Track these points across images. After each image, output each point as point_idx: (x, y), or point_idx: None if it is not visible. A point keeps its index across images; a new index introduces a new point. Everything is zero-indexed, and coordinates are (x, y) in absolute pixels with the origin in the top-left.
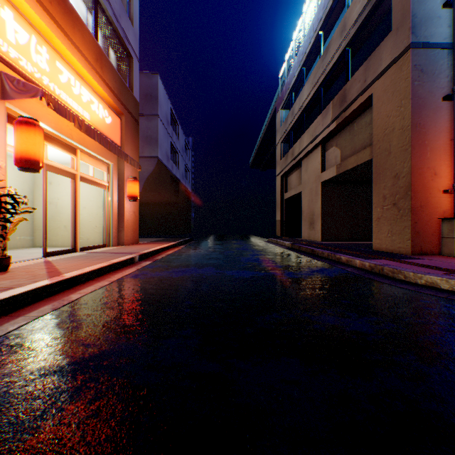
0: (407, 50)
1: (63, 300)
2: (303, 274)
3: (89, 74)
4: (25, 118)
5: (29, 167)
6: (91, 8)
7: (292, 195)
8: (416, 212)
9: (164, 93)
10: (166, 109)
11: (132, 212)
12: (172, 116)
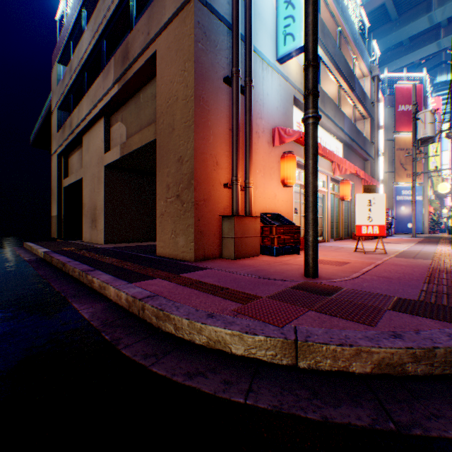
0: None
1: None
2: None
3: None
4: None
5: None
6: None
7: (74, 183)
8: (201, 207)
9: None
10: None
11: None
12: None
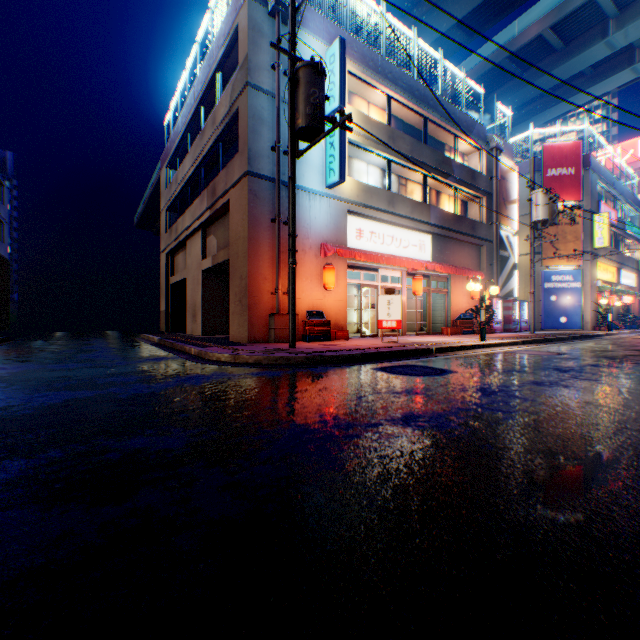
0: (246, 176)
1: None
2: (135, 362)
3: None
4: None
5: None
6: None
7: (179, 281)
8: (253, 309)
9: None
10: None
11: None
12: None
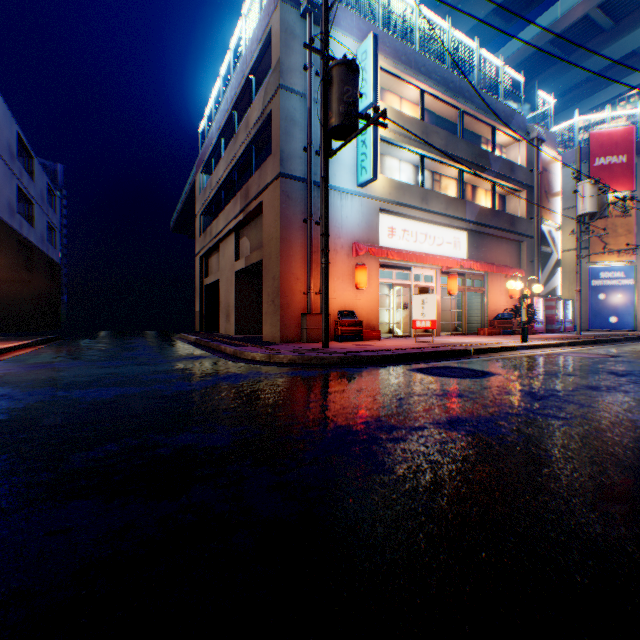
0: (279, 177)
1: None
2: (175, 360)
3: None
4: None
5: None
6: None
7: (213, 282)
8: (285, 309)
9: (5, 110)
10: (10, 134)
11: None
12: (21, 144)
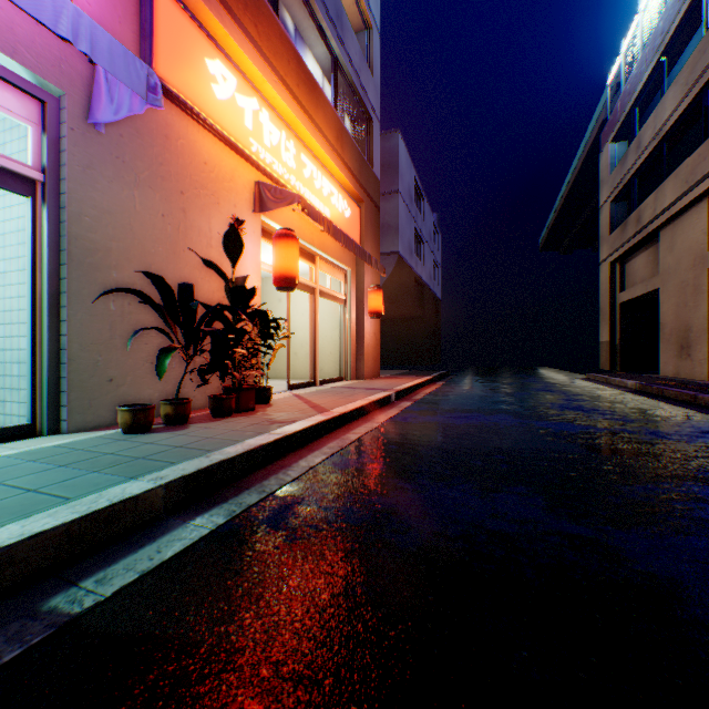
0: None
1: (343, 439)
2: (682, 435)
3: (330, 159)
4: (283, 230)
5: (286, 286)
6: (328, 72)
7: (636, 296)
8: None
9: (406, 157)
10: (408, 179)
11: (372, 334)
12: (415, 189)
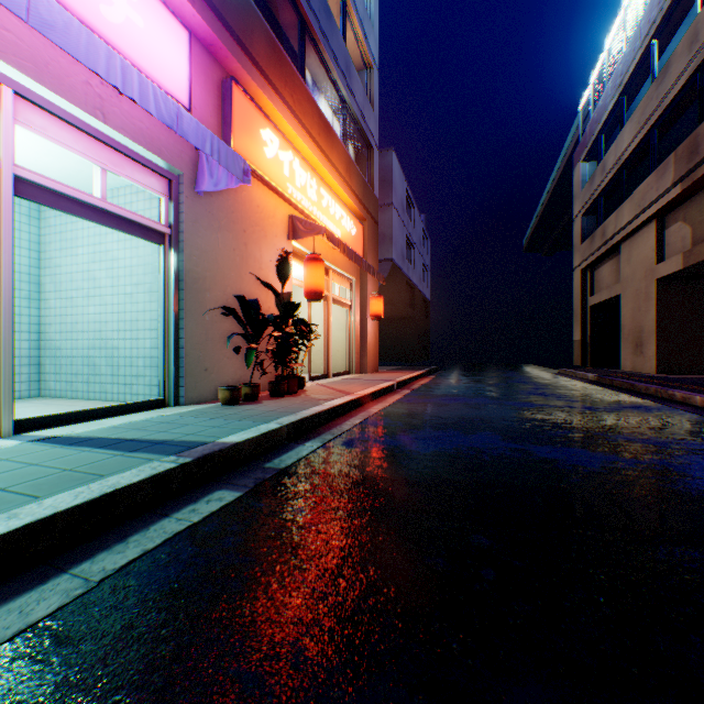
0: None
1: (368, 411)
2: (607, 408)
3: (341, 189)
4: (313, 255)
5: (315, 298)
6: (337, 112)
7: (602, 300)
8: None
9: (399, 172)
10: (401, 192)
11: (372, 334)
12: (406, 199)
